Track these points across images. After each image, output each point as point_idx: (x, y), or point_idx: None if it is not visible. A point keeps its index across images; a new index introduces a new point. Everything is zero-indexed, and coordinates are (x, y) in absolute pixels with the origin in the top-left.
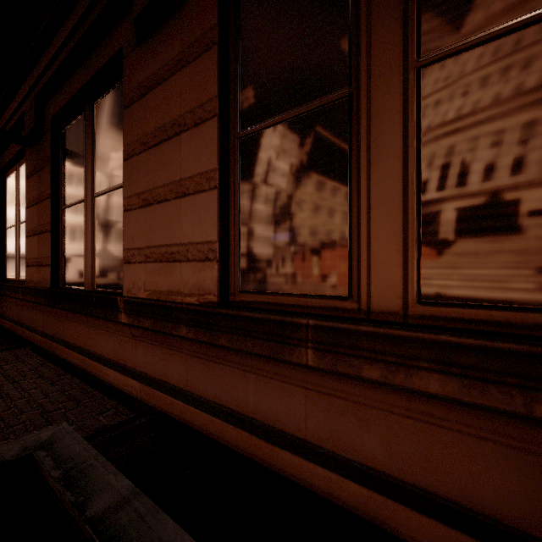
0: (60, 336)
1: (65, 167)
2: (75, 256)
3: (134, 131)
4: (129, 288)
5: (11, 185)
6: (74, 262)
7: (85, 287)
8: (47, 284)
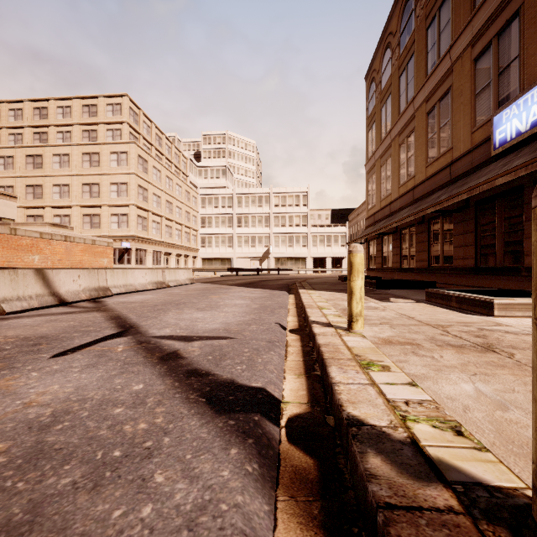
0: (480, 285)
1: (482, 220)
2: (489, 254)
3: (530, 213)
4: (528, 264)
5: (435, 225)
6: (488, 256)
7: (497, 266)
8: (471, 266)
